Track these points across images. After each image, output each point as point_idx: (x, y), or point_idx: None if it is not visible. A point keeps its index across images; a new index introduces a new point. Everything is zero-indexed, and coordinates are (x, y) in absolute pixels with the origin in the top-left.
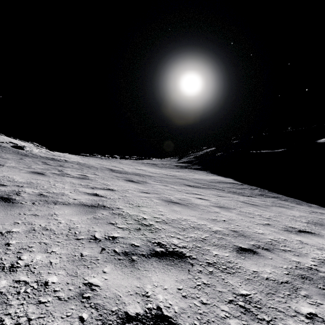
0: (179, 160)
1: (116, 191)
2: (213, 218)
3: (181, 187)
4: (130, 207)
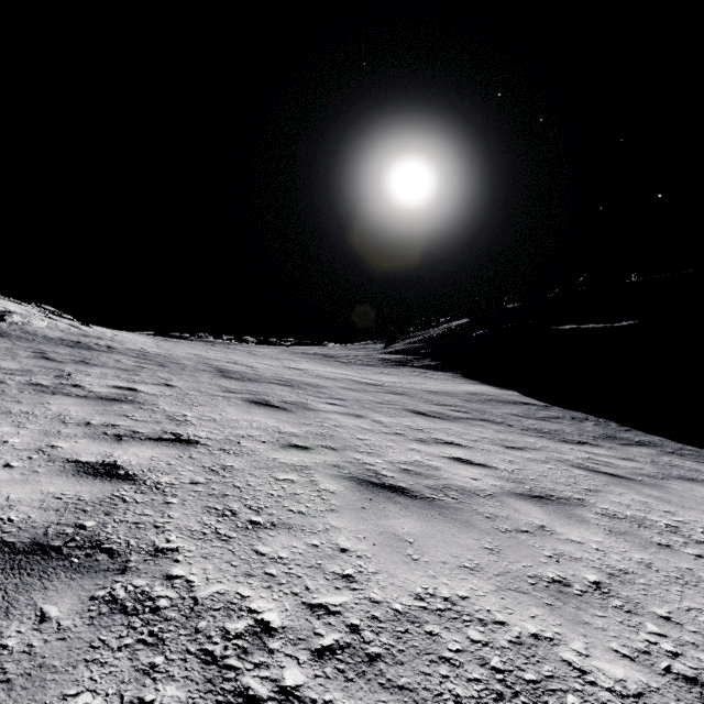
0: (386, 346)
1: (199, 445)
2: (552, 576)
3: (400, 418)
4: (215, 541)
